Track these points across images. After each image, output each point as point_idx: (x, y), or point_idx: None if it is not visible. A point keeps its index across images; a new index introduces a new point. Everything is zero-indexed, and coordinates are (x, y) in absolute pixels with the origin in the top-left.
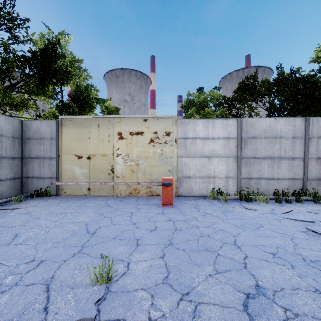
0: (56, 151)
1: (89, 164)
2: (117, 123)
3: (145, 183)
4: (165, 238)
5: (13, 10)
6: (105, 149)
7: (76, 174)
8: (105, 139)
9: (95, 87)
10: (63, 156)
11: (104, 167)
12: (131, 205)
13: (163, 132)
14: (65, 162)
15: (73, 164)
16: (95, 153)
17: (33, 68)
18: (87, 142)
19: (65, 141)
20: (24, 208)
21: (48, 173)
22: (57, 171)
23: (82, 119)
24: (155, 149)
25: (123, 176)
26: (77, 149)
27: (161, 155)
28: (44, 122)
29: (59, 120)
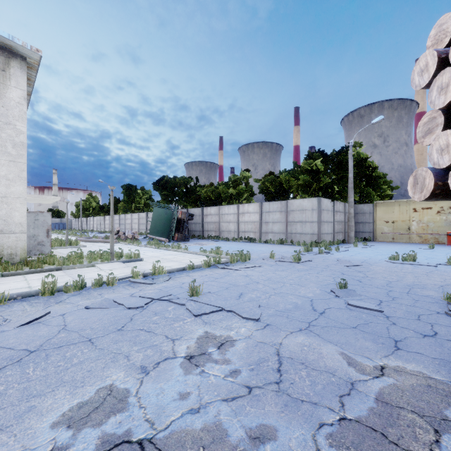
0: (373, 219)
1: (393, 226)
2: (412, 203)
3: (436, 234)
4: (449, 248)
5: (347, 152)
6: (403, 218)
7: (384, 230)
8: (403, 212)
9: (378, 172)
10: (377, 221)
11: (403, 227)
12: (426, 245)
13: (447, 206)
14: (378, 224)
15: (383, 226)
16: (397, 219)
17: (361, 180)
18: (391, 214)
19: (378, 214)
20: (370, 243)
21: (368, 230)
22: (373, 229)
23: (388, 202)
24: (441, 217)
25: (416, 232)
26: (385, 218)
27: (446, 220)
28: (365, 205)
29: (374, 203)
